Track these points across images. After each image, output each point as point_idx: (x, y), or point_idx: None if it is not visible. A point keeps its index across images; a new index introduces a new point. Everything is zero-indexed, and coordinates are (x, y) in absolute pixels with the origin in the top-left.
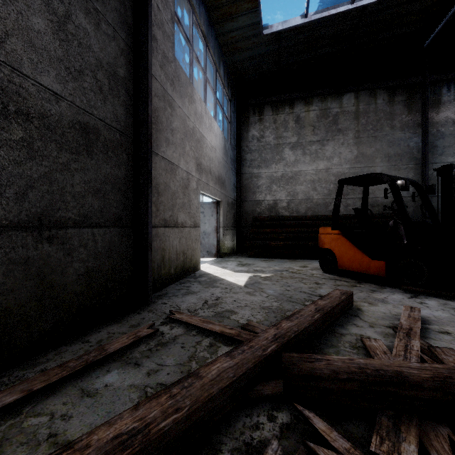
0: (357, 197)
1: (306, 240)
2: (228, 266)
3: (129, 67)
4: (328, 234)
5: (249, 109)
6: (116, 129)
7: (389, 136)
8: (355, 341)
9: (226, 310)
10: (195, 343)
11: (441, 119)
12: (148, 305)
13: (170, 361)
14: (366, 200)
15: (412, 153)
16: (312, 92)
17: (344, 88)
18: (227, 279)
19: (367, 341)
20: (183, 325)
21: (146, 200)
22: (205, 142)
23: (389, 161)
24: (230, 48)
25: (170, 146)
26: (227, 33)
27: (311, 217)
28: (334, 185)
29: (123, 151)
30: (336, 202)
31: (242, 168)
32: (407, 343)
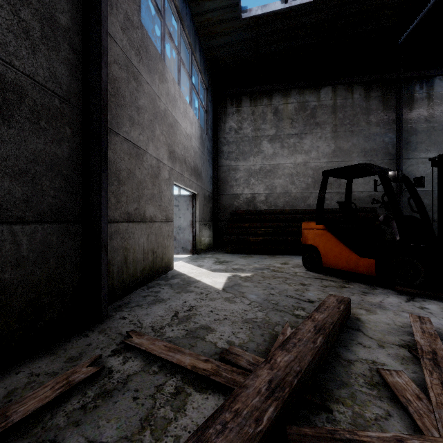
0: (335, 191)
1: (285, 235)
2: (204, 264)
3: (74, 17)
4: (312, 230)
5: (227, 100)
6: (53, 93)
7: (366, 131)
8: (370, 373)
9: (200, 326)
10: (155, 389)
11: (414, 115)
12: (102, 321)
13: (111, 432)
14: (350, 193)
15: (387, 148)
16: (290, 84)
17: (322, 81)
18: (203, 281)
19: (387, 376)
20: (142, 355)
21: (99, 188)
22: (179, 128)
23: (365, 156)
24: (207, 32)
25: (136, 126)
26: (204, 13)
27: (290, 212)
28: (312, 179)
29: (65, 123)
30: (320, 195)
31: (220, 160)
32: (442, 378)
